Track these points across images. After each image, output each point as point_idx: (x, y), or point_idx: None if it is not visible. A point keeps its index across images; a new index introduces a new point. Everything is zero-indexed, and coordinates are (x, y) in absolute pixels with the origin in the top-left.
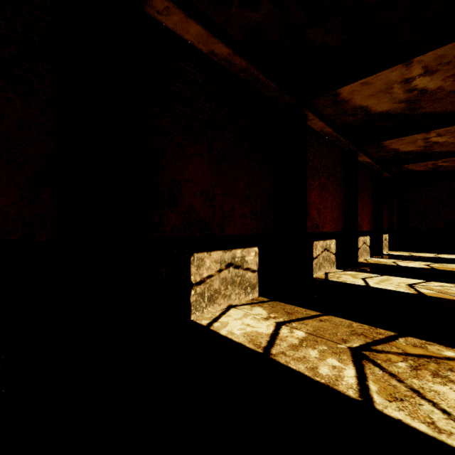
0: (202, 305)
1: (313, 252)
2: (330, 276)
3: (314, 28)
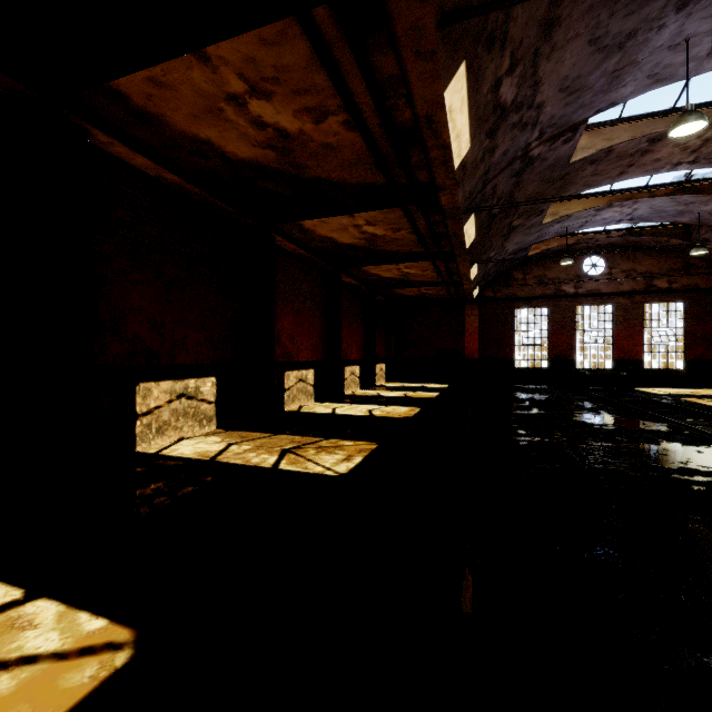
0: (150, 437)
1: (285, 383)
2: (304, 408)
3: (264, 181)
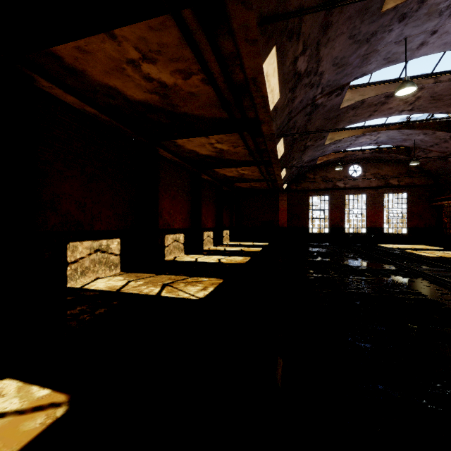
0: (76, 277)
1: (165, 242)
2: (177, 258)
3: (151, 114)
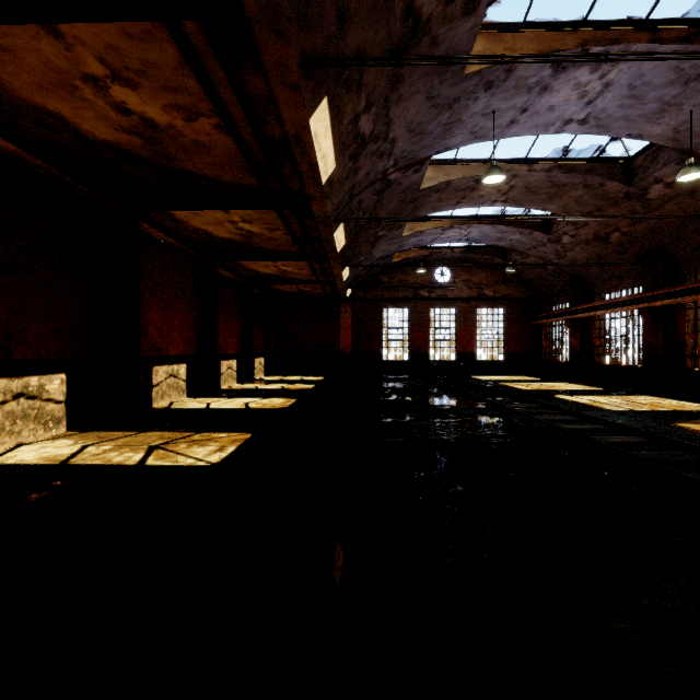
0: None
1: (152, 378)
2: (175, 404)
3: (128, 165)
